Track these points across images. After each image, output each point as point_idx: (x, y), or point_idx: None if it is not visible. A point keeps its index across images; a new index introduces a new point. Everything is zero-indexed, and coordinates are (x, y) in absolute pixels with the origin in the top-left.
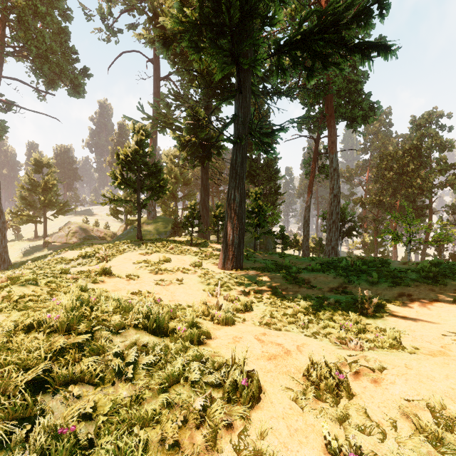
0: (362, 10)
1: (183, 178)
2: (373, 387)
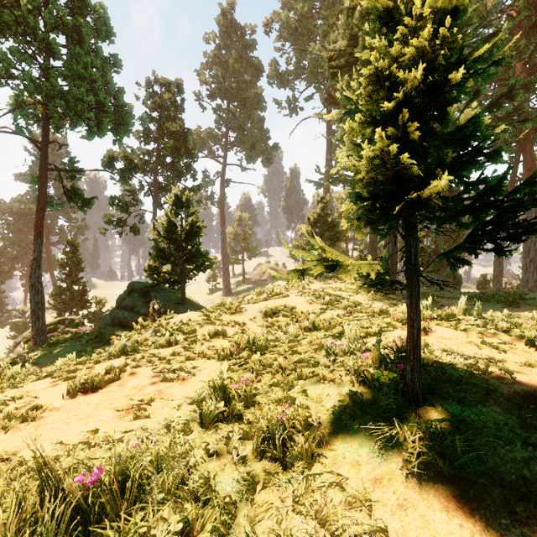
0: (489, 105)
1: None
2: None
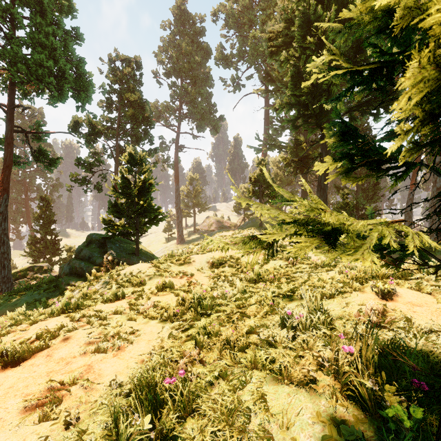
0: None
1: (286, 179)
2: None
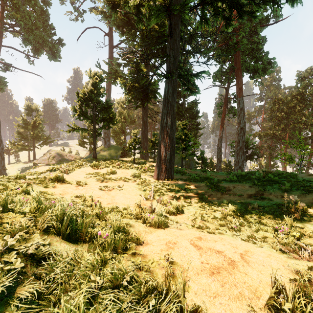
0: None
1: (130, 119)
2: None
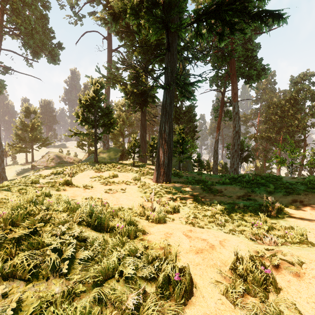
0: None
1: (128, 121)
2: (297, 281)
